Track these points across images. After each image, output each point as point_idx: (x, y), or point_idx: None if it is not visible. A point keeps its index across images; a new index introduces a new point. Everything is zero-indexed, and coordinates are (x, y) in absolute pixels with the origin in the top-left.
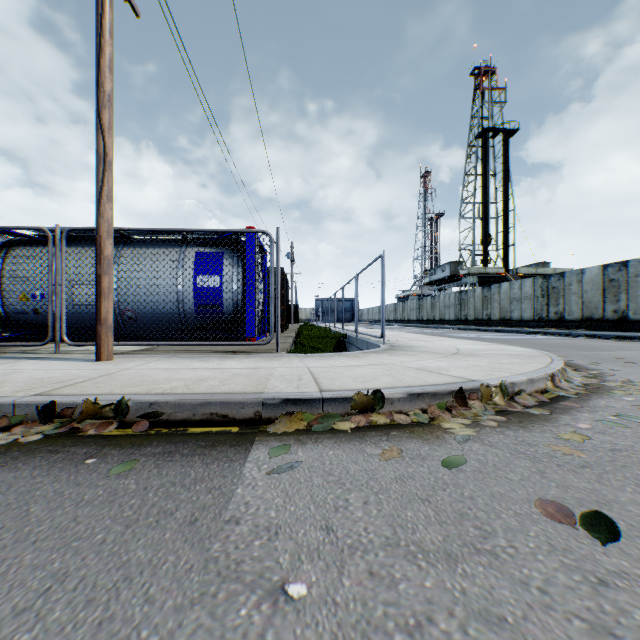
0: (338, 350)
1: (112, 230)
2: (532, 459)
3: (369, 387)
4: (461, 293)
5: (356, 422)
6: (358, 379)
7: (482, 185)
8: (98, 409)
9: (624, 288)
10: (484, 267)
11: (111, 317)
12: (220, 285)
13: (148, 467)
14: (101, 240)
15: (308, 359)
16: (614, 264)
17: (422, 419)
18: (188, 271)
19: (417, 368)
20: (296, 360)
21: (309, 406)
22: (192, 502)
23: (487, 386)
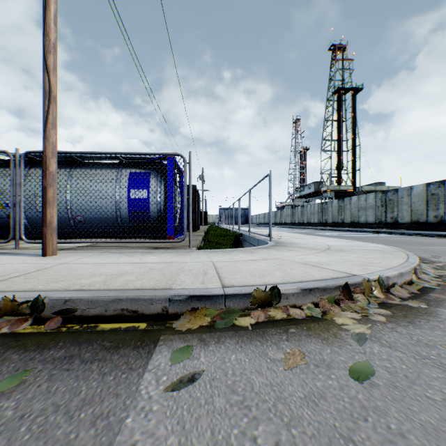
0: (236, 245)
1: (56, 151)
2: (440, 366)
3: (266, 282)
4: (322, 204)
5: (255, 317)
6: (255, 274)
7: (337, 128)
8: (16, 306)
9: (442, 200)
10: (338, 185)
11: (55, 221)
12: (147, 197)
13: (40, 379)
14: (46, 159)
15: (213, 254)
16: (435, 182)
17: (315, 313)
18: (123, 186)
19: (302, 262)
20: (203, 255)
21: (212, 302)
22: (67, 444)
23: (367, 280)
